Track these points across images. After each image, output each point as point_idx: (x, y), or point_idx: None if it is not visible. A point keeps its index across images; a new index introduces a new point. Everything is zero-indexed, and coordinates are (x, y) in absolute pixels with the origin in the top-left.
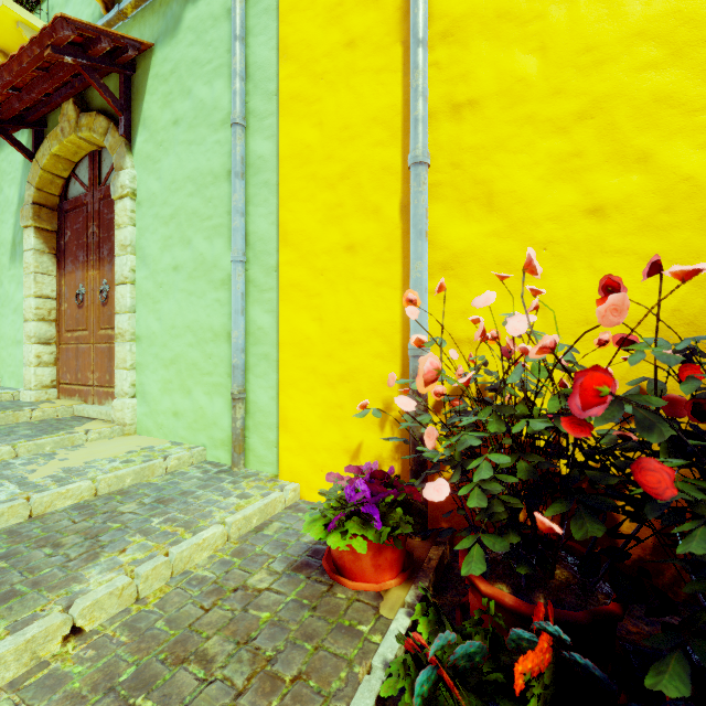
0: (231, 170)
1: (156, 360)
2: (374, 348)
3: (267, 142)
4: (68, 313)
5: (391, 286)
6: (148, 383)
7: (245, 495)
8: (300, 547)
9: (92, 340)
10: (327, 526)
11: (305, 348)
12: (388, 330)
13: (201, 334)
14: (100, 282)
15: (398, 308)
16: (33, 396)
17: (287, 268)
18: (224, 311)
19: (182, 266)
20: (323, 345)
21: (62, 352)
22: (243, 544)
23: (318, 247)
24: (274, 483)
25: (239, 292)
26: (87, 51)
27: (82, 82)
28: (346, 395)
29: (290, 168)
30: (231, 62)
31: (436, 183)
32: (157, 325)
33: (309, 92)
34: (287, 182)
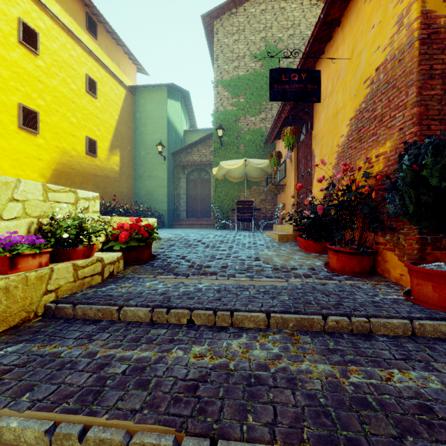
0: None
1: None
2: None
3: None
4: None
5: None
6: None
7: None
8: None
9: None
10: None
11: None
12: None
13: None
14: None
15: None
16: None
17: None
18: None
19: None
20: None
21: None
22: None
23: None
24: None
25: None
26: None
27: None
28: None
29: None
30: None
31: None
32: None
33: None
34: None
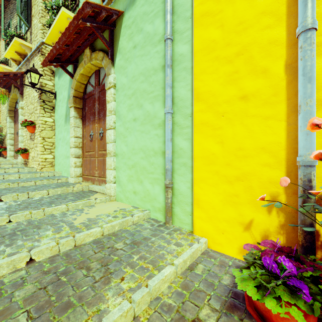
0: (163, 65)
1: (125, 165)
2: (262, 159)
3: (185, 45)
4: (86, 144)
5: (276, 119)
6: (121, 176)
7: (179, 244)
8: (223, 288)
9: (96, 156)
10: (256, 287)
11: (211, 159)
12: (274, 148)
13: (147, 152)
14: (99, 129)
15: (283, 133)
16: (73, 180)
17: (199, 114)
18: (160, 140)
19: (138, 118)
20: (224, 158)
21: (84, 161)
22: (185, 279)
23: (220, 99)
24: (192, 237)
25: (169, 129)
26: (96, 19)
27: (93, 37)
28: (241, 189)
29: (201, 56)
30: (163, 8)
31: (318, 44)
32: (125, 148)
33: (214, 8)
34: (199, 64)
